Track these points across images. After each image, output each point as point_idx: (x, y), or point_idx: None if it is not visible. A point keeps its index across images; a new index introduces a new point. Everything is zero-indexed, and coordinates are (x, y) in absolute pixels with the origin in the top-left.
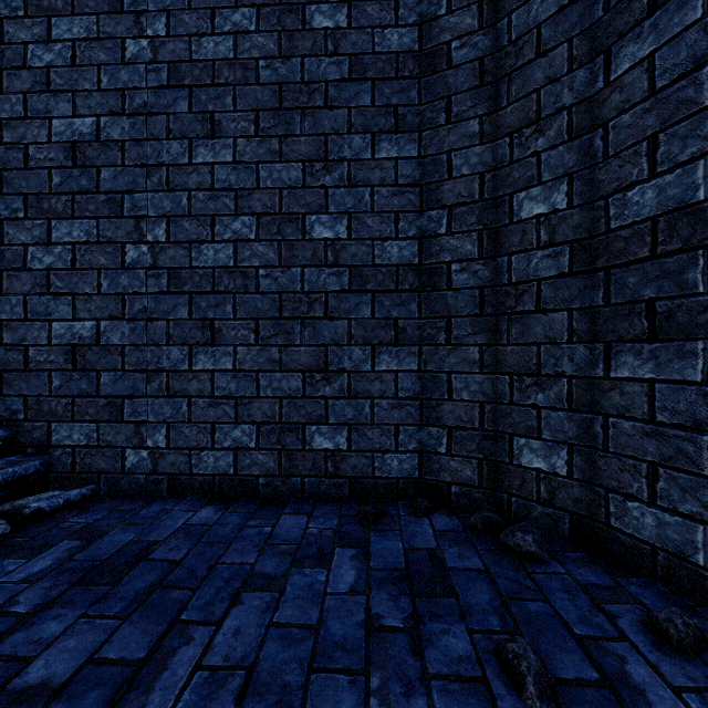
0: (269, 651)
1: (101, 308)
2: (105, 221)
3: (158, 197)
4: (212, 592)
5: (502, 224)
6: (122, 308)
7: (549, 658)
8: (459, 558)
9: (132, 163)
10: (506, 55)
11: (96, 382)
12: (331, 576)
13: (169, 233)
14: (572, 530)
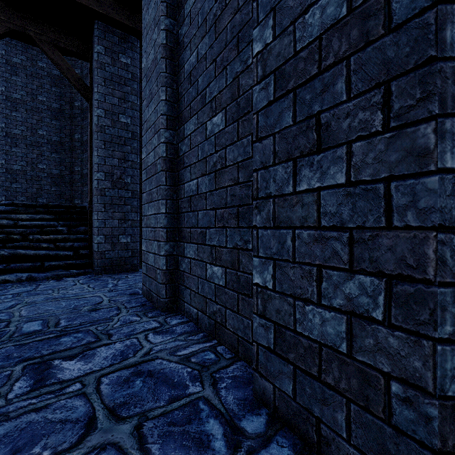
0: None
1: None
2: None
3: (3, 155)
4: None
5: (73, 170)
6: None
7: None
8: None
9: None
10: (74, 148)
11: None
12: None
13: (6, 162)
14: None
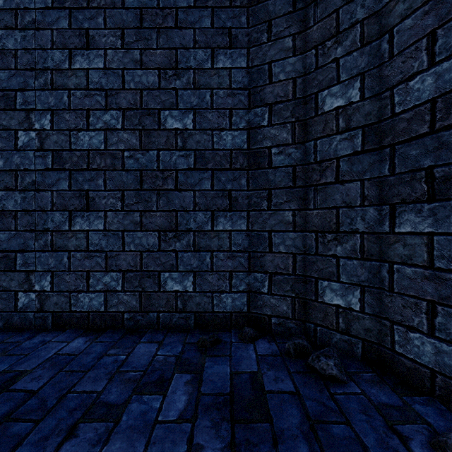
0: None
1: None
2: (1, 113)
3: (44, 94)
4: (53, 424)
5: (310, 116)
6: (15, 181)
7: None
8: (275, 380)
9: (23, 67)
10: None
11: None
12: (164, 403)
13: (53, 123)
14: (364, 353)
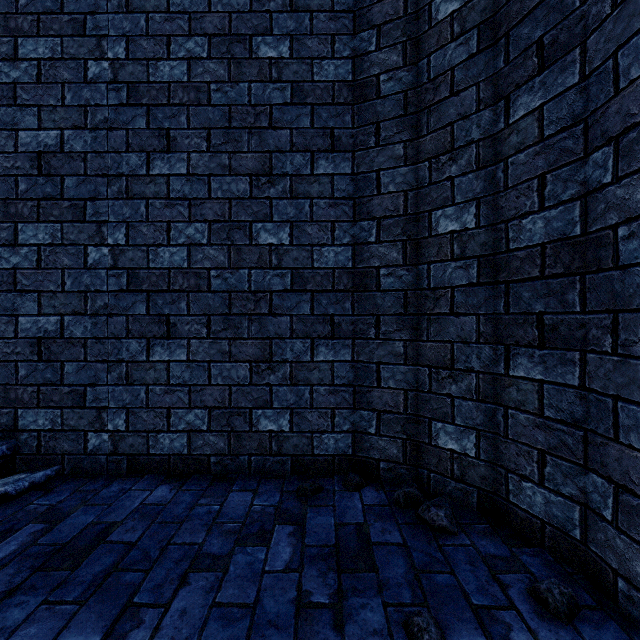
0: (210, 631)
1: (65, 304)
2: (69, 225)
3: (118, 204)
4: (163, 573)
5: (423, 236)
6: (84, 304)
7: (448, 628)
8: (382, 532)
9: (94, 173)
10: (425, 91)
11: (60, 371)
12: (269, 554)
13: (128, 237)
14: (479, 503)
